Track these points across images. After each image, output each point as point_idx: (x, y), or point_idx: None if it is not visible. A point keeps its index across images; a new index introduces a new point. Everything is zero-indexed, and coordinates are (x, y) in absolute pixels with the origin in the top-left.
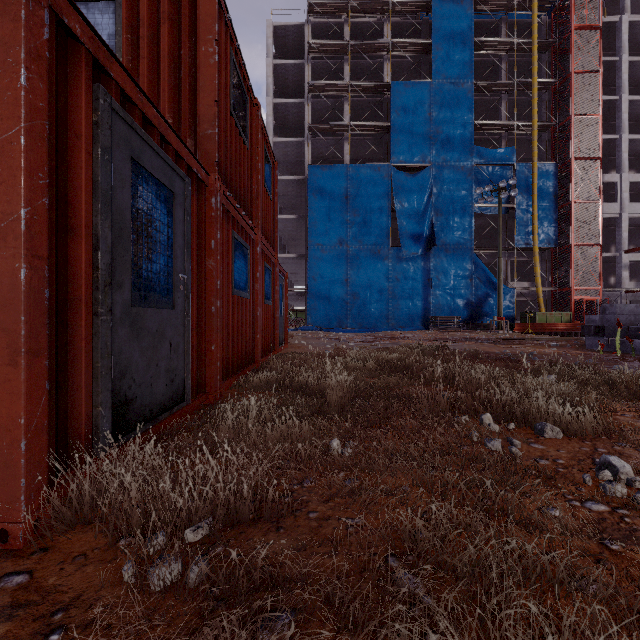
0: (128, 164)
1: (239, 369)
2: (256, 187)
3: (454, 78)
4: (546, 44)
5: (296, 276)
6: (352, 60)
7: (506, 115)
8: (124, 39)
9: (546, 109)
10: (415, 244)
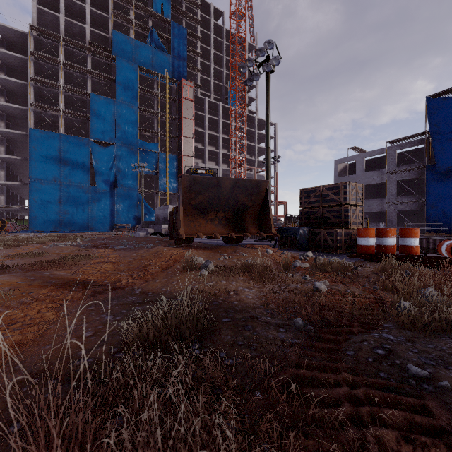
0: None
1: None
2: None
3: (128, 102)
4: (174, 99)
5: (25, 194)
6: (65, 69)
7: (157, 127)
8: None
9: (175, 129)
10: (105, 185)
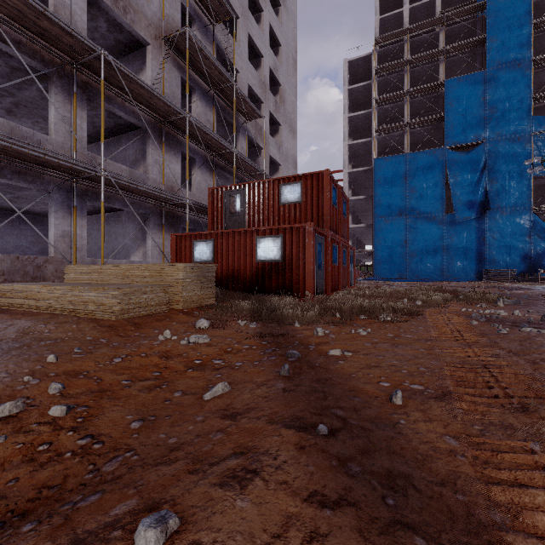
0: (317, 243)
1: (334, 290)
2: (339, 220)
3: (510, 61)
4: None
5: (366, 238)
6: (411, 69)
7: None
8: (303, 194)
9: None
10: (468, 210)
